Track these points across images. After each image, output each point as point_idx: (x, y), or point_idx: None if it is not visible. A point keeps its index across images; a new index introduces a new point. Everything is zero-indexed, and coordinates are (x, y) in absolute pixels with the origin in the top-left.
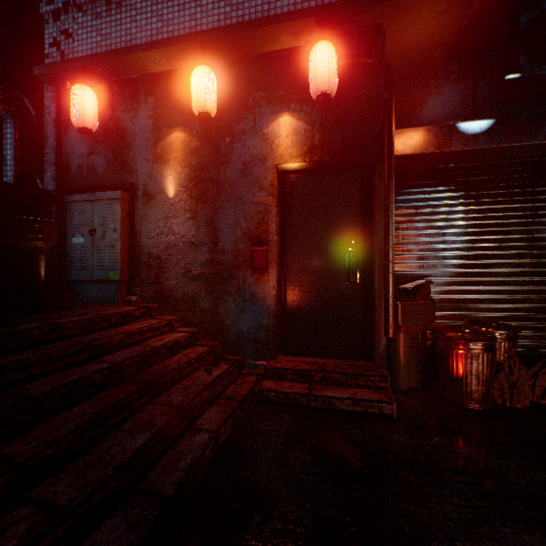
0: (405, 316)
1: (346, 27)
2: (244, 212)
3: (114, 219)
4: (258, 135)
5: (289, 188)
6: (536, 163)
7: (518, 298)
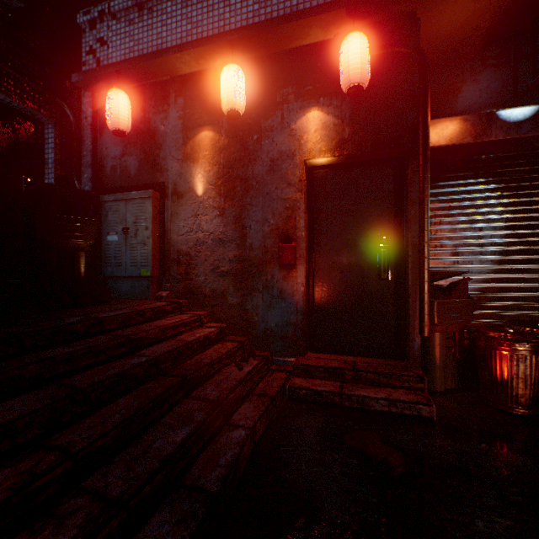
0: (441, 314)
1: (378, 17)
2: (272, 208)
3: (146, 217)
4: (286, 131)
5: (317, 184)
6: None
7: None
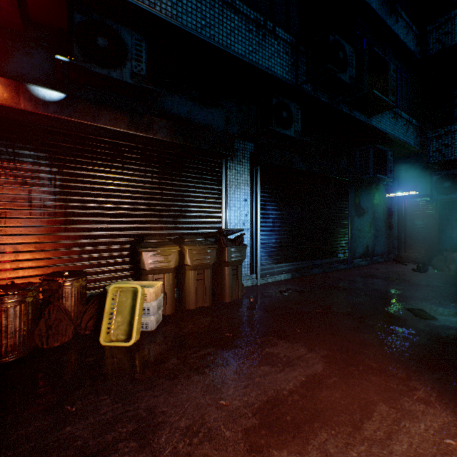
0: None
1: None
2: None
3: None
4: None
5: None
6: (115, 144)
7: (101, 248)
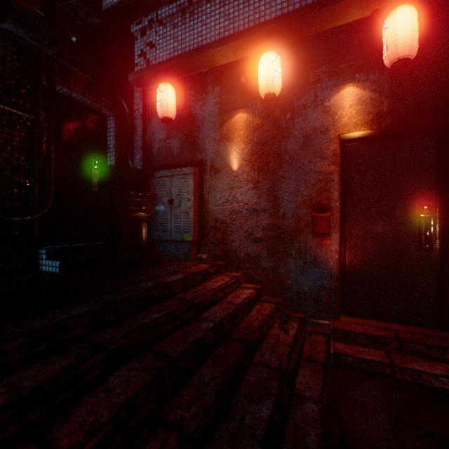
0: None
1: None
2: (304, 180)
3: (188, 190)
4: (320, 108)
5: (349, 156)
6: None
7: None
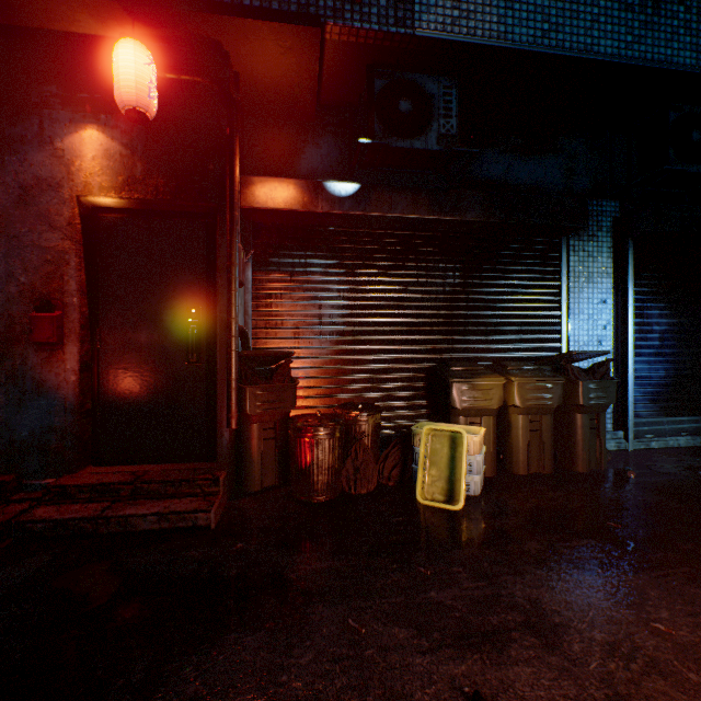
0: (255, 402)
1: (174, 31)
2: (23, 259)
3: None
4: (49, 148)
5: (105, 232)
6: (407, 237)
7: (391, 376)
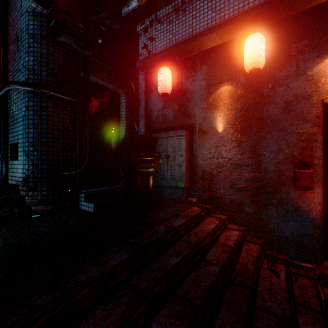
0: None
1: None
2: (286, 140)
3: (181, 148)
4: (302, 77)
5: None
6: None
7: None
